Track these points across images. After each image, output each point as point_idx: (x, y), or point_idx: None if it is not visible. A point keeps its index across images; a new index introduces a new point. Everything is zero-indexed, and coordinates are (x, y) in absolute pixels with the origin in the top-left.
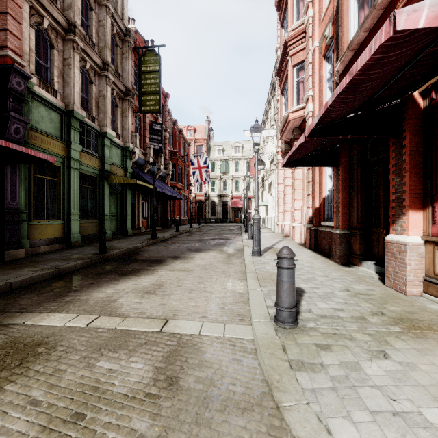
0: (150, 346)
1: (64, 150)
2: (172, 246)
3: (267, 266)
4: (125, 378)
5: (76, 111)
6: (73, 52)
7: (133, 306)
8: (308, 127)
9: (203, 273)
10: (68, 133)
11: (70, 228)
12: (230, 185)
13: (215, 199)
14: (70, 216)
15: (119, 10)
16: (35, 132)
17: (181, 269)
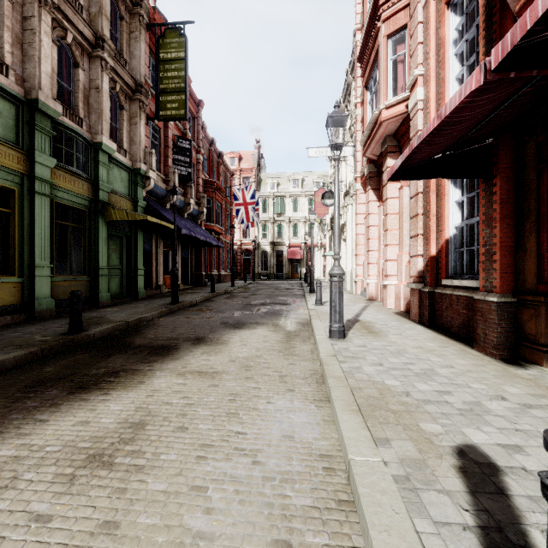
0: None
1: (23, 163)
2: (198, 317)
3: (365, 365)
4: None
5: (43, 102)
6: (39, 7)
7: (9, 547)
8: (510, 33)
9: (241, 381)
10: (31, 137)
11: (33, 289)
12: (287, 230)
13: (267, 248)
14: (33, 270)
15: None
16: None
17: (199, 370)
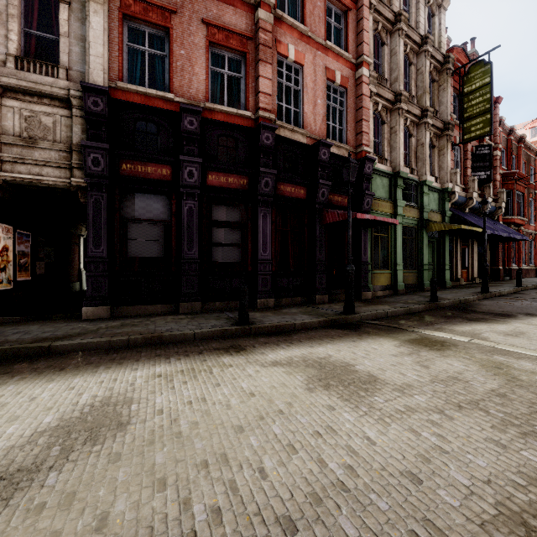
0: (532, 360)
1: (391, 208)
2: (517, 303)
3: None
4: (520, 365)
5: (401, 171)
6: (398, 118)
7: (500, 340)
8: None
9: None
10: (394, 193)
11: (396, 277)
12: None
13: None
14: (396, 266)
15: (435, 42)
16: (374, 200)
17: None
